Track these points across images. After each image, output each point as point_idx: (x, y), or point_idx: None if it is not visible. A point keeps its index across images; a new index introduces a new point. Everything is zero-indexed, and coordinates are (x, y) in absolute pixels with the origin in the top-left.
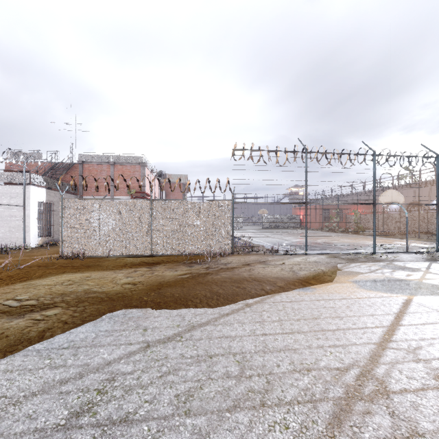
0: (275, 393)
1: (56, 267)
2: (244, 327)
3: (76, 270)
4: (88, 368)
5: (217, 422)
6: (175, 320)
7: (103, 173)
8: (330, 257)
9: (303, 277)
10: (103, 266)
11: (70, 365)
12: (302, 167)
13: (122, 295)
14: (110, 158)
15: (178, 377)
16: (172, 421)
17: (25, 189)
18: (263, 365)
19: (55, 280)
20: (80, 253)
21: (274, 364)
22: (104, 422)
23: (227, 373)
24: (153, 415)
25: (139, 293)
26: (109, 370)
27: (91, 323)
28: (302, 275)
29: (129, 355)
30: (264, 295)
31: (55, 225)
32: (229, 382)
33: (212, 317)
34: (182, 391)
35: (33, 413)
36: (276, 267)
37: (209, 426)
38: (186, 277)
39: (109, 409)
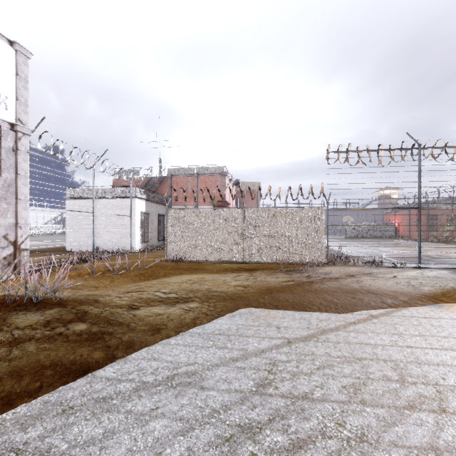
0: (452, 403)
1: (171, 269)
2: (381, 337)
3: (190, 272)
4: (247, 352)
5: (398, 415)
6: (302, 323)
7: (188, 184)
8: (455, 273)
9: (429, 293)
10: (208, 269)
11: (232, 348)
12: (413, 165)
13: (239, 296)
14: (194, 170)
15: (335, 372)
16: (351, 406)
17: (132, 202)
18: (423, 375)
19: (179, 279)
20: (182, 257)
21: (437, 376)
22: (289, 396)
23: (385, 376)
24: (330, 398)
25: (253, 295)
26: (266, 356)
27: (226, 317)
28: (426, 290)
29: (276, 347)
30: (387, 308)
31: (151, 232)
32: (392, 384)
33: (339, 324)
34: (347, 384)
35: (226, 378)
36: (388, 280)
37: (392, 417)
38: (291, 284)
39: (286, 387)
